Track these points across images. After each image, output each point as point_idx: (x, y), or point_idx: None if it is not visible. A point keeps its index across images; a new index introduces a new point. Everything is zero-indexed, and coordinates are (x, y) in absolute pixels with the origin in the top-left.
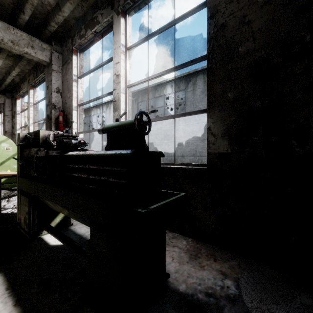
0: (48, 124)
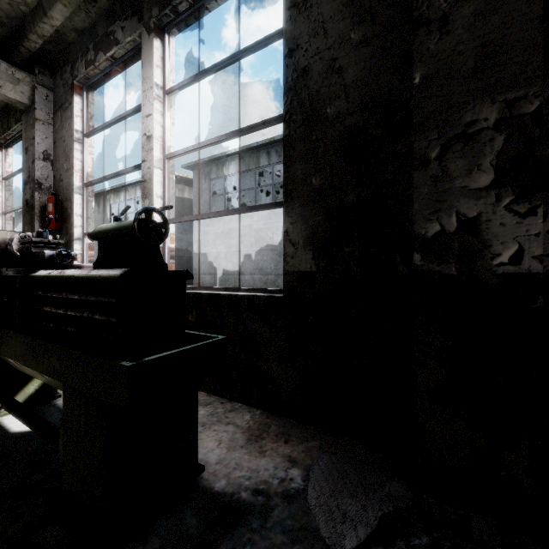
0: (27, 217)
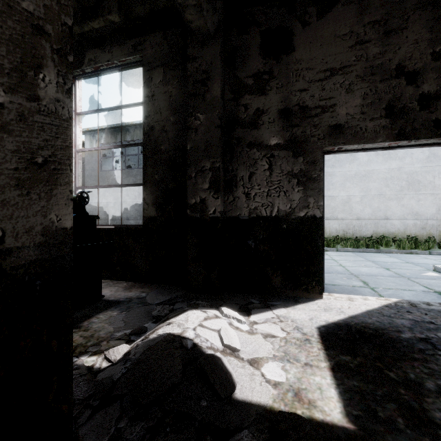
0: None
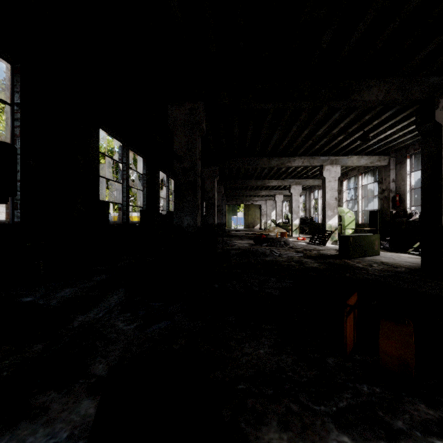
0: (385, 201)
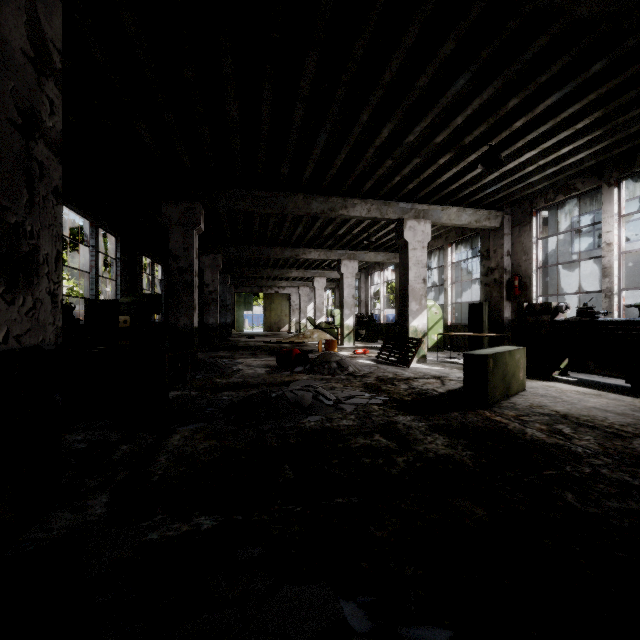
0: (495, 288)
